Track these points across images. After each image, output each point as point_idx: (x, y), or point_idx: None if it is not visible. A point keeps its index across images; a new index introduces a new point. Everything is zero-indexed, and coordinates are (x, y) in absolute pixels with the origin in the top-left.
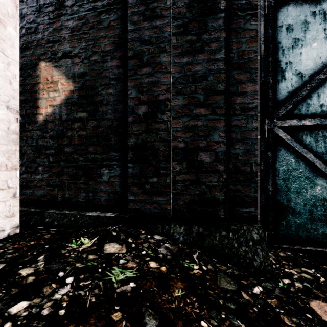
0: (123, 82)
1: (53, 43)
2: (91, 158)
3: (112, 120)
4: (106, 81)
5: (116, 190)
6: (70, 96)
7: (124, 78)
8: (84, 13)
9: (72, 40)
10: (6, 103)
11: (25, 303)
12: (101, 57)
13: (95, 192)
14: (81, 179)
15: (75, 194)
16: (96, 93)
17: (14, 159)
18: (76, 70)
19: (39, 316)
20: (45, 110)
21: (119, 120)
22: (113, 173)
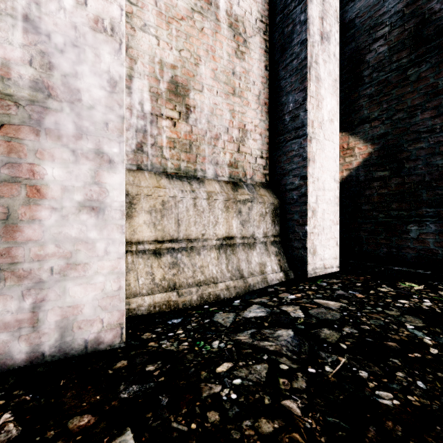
0: (439, 133)
1: (349, 114)
2: (393, 215)
3: (423, 175)
4: (414, 136)
5: (429, 248)
6: (368, 158)
7: (442, 128)
8: (385, 76)
9: (370, 106)
10: (333, 177)
11: (405, 301)
12: (407, 113)
13: (400, 248)
14: (381, 235)
15: (374, 249)
16: (400, 150)
17: (336, 217)
18: (375, 132)
19: (422, 307)
20: (340, 174)
21: (433, 174)
22: (424, 230)
